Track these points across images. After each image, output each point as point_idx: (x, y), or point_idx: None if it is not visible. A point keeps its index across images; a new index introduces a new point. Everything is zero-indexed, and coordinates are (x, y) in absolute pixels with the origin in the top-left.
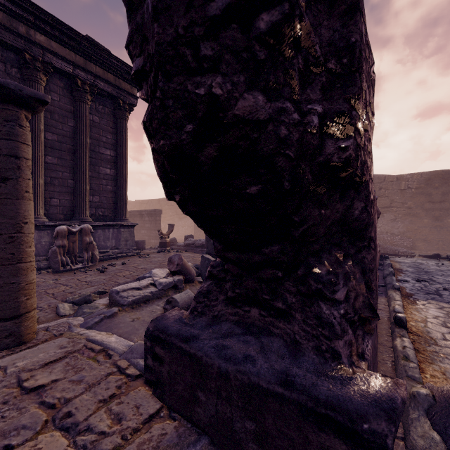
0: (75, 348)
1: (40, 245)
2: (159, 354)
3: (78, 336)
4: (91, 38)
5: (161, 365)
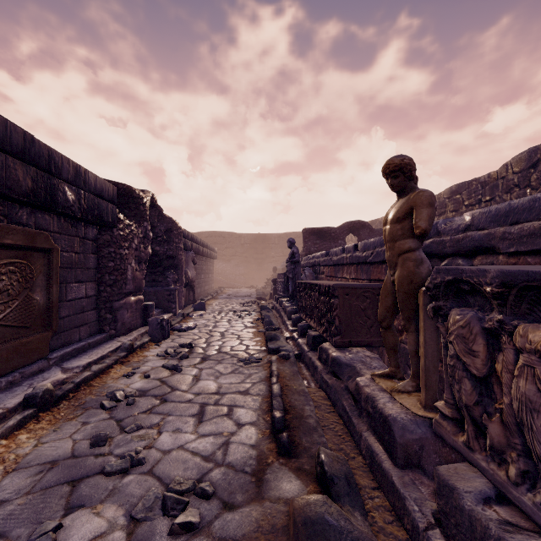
0: None
1: None
2: None
3: None
4: None
5: None
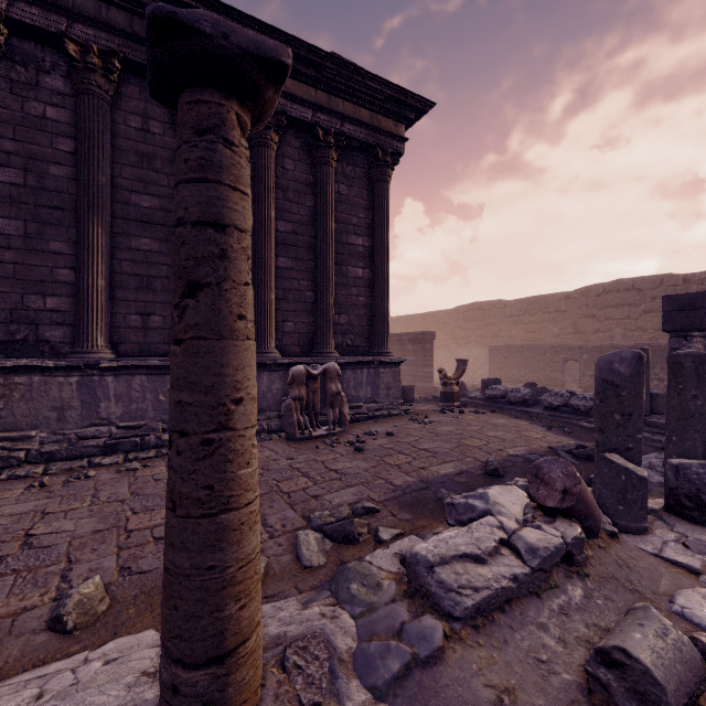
0: None
1: (270, 393)
2: None
3: None
4: (337, 55)
5: None
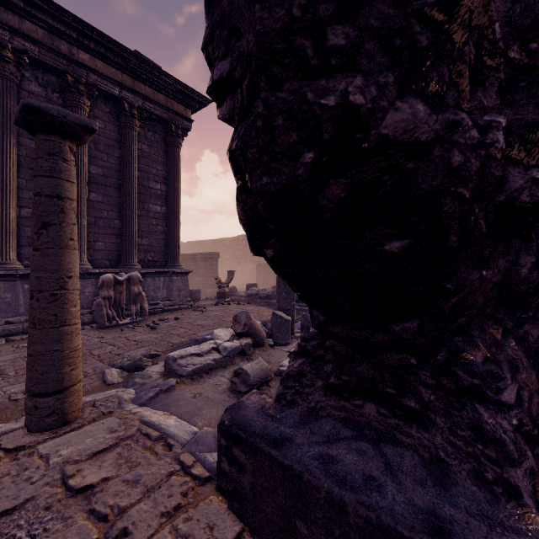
0: (128, 433)
1: (83, 295)
2: (238, 457)
3: (130, 416)
4: (140, 53)
5: (241, 473)
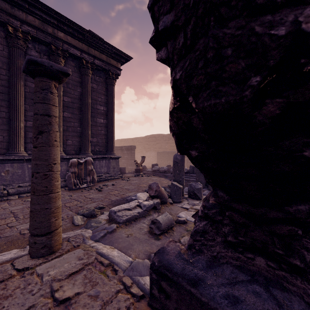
0: (89, 260)
1: (60, 171)
2: (165, 289)
3: (90, 248)
4: (92, 31)
5: (167, 300)
